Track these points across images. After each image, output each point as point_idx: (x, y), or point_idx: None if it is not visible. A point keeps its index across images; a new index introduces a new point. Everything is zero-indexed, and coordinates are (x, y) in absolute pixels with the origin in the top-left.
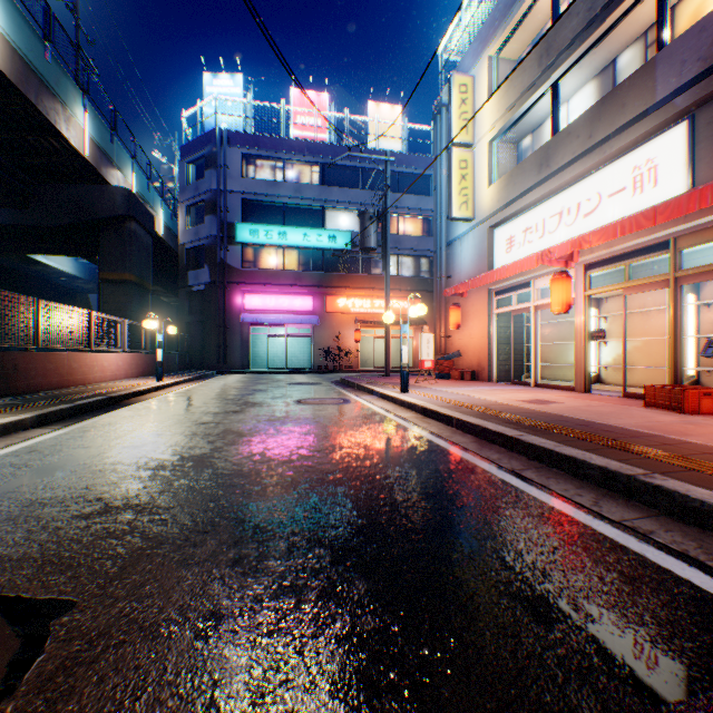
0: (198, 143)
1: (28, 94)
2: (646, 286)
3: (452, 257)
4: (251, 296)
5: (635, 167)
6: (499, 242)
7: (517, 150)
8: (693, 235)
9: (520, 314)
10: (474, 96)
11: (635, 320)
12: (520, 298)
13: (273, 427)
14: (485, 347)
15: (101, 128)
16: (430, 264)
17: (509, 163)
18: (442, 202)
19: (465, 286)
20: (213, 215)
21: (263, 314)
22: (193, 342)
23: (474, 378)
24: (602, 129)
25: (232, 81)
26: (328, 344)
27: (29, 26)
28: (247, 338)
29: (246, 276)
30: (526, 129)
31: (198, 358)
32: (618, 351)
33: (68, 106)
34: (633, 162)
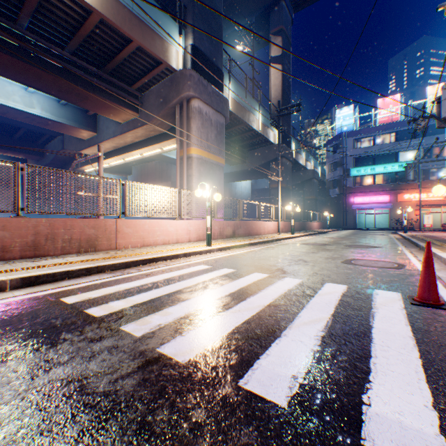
0: (333, 139)
1: (296, 159)
2: None
3: None
4: (356, 198)
5: None
6: None
7: None
8: None
9: None
10: None
11: None
12: None
13: (360, 236)
14: None
15: (306, 154)
16: None
17: None
18: None
19: None
20: (339, 167)
21: (362, 205)
22: (331, 217)
23: None
24: None
25: (347, 109)
26: (397, 217)
27: (296, 143)
28: (354, 215)
29: (354, 190)
30: None
31: (333, 223)
32: None
33: (301, 155)
34: None
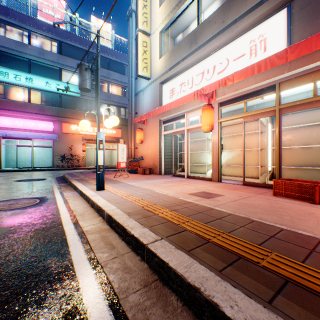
0: None
1: None
2: (259, 115)
3: (139, 102)
4: (2, 118)
5: (251, 41)
6: (166, 92)
7: (175, 42)
8: (292, 81)
9: (176, 136)
10: (151, 6)
11: (238, 139)
12: (176, 126)
13: None
14: (157, 154)
15: None
16: (127, 111)
17: (170, 49)
18: (133, 68)
19: (146, 116)
20: None
21: (13, 131)
22: None
23: (151, 172)
24: (231, 16)
25: None
26: (64, 152)
27: None
28: None
29: None
30: (180, 29)
31: None
32: (229, 156)
33: None
34: (250, 37)
